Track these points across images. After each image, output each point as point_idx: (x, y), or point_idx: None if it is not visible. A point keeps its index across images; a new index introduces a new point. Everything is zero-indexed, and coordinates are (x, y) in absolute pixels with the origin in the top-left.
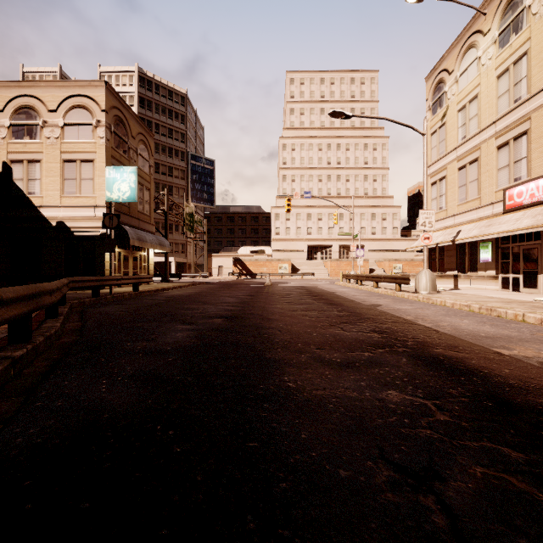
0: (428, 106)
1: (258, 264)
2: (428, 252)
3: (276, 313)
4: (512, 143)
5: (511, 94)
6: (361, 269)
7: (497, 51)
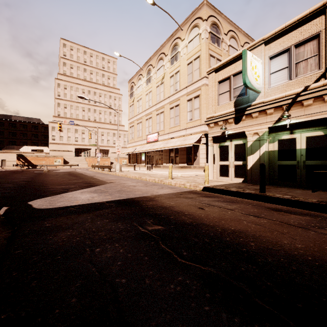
0: (129, 94)
1: (38, 159)
2: (129, 155)
3: (49, 179)
4: (149, 120)
5: (148, 103)
6: (106, 162)
7: (146, 85)
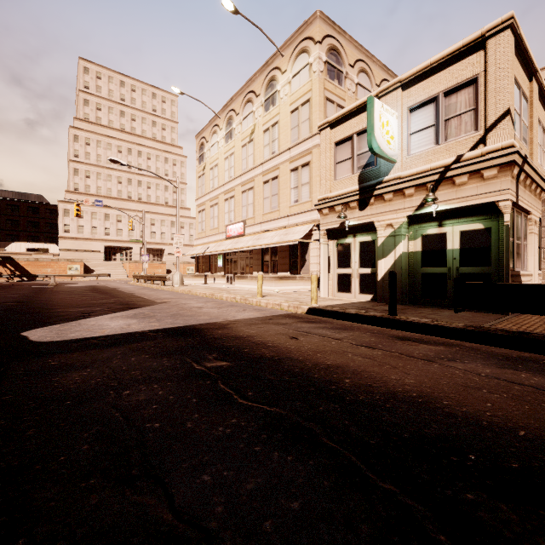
0: (197, 157)
1: (39, 264)
2: (197, 259)
3: (58, 299)
4: (230, 200)
5: (229, 172)
6: (159, 270)
7: (225, 144)
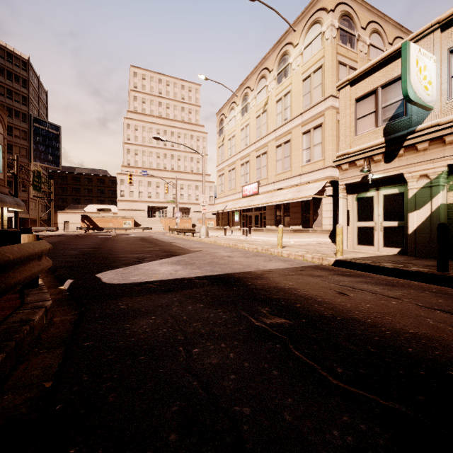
0: (217, 131)
1: (105, 220)
2: (217, 215)
3: (118, 246)
4: (245, 165)
5: (245, 141)
6: (187, 224)
7: (241, 117)
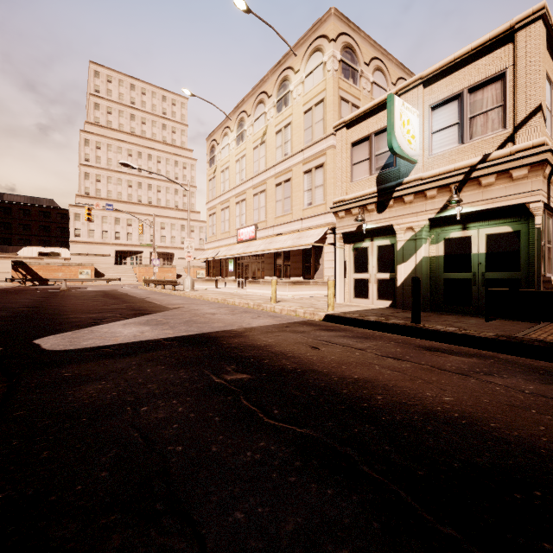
0: (208, 159)
1: (51, 268)
2: (207, 263)
3: (69, 304)
4: (241, 204)
5: (240, 175)
6: (169, 274)
7: (236, 146)
